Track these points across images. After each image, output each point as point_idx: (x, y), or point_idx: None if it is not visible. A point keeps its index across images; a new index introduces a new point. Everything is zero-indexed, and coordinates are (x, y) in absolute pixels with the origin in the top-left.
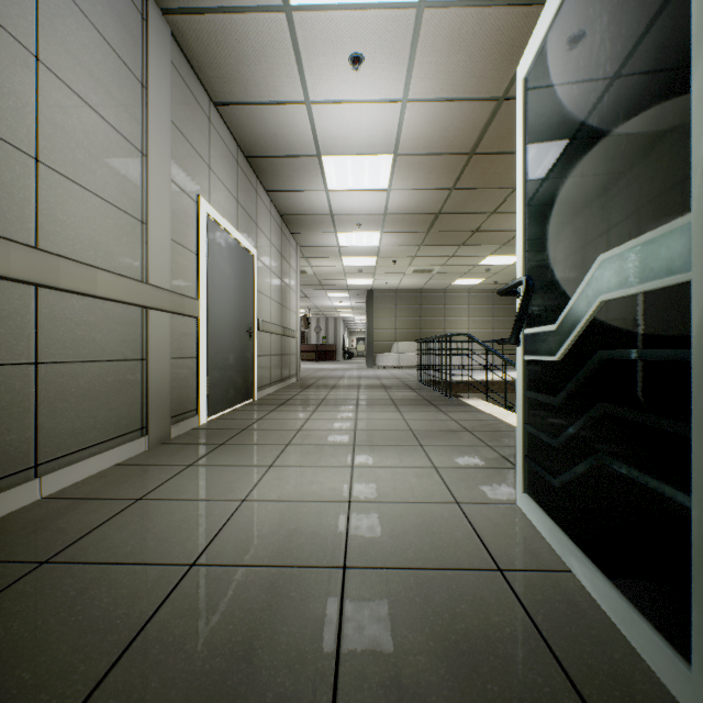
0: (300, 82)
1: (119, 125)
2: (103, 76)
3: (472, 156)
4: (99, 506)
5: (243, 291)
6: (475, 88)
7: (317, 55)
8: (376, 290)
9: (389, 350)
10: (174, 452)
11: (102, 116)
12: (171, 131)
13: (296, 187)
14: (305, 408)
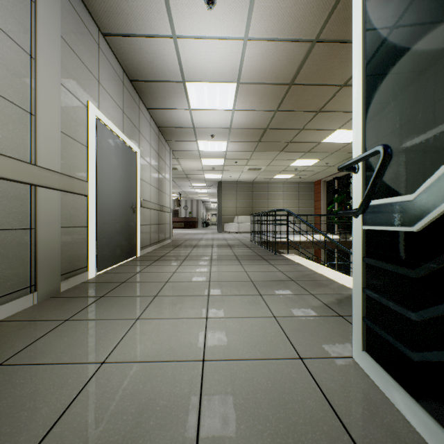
0: (168, 19)
1: (4, 26)
2: None
3: (291, 86)
4: None
5: (128, 178)
6: (296, 31)
7: None
8: (223, 182)
9: (232, 221)
10: (57, 305)
11: None
12: (62, 45)
13: (168, 106)
14: (174, 262)
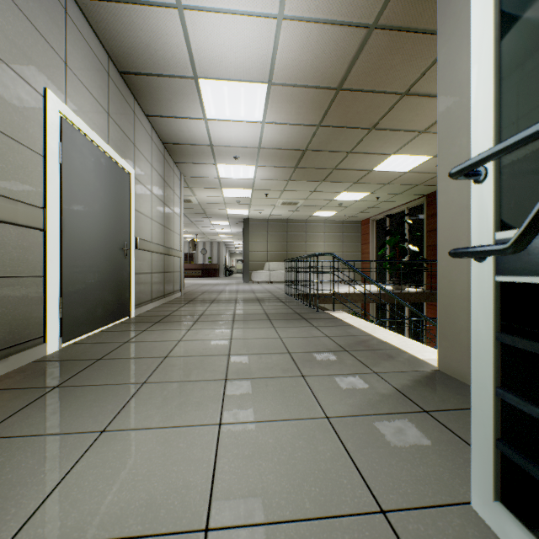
0: None
1: None
2: None
3: (339, 92)
4: None
5: (116, 208)
6: (349, 9)
7: None
8: (251, 219)
9: (262, 269)
10: None
11: None
12: None
13: (175, 113)
14: (181, 325)
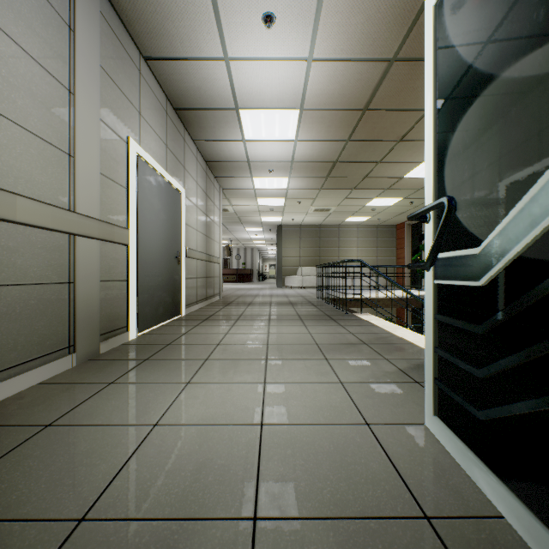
0: (219, 39)
1: (43, 61)
2: (25, 10)
3: (365, 112)
4: (3, 436)
5: (171, 223)
6: (370, 49)
7: (234, 13)
8: (284, 225)
9: (295, 274)
10: (99, 368)
11: (24, 49)
12: (101, 75)
13: (218, 137)
14: (225, 323)
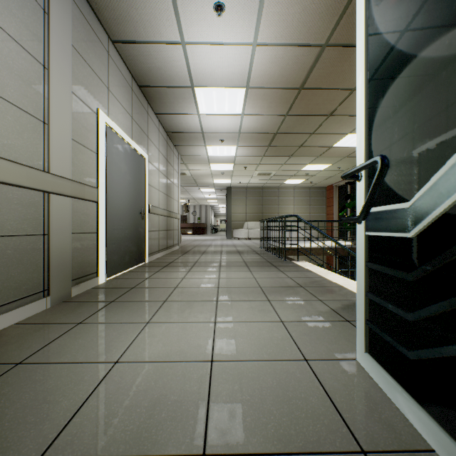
0: (177, 26)
1: (19, 38)
2: None
3: (301, 90)
4: None
5: (136, 184)
6: (305, 36)
7: (189, 2)
8: (233, 187)
9: (242, 227)
10: (70, 309)
11: (1, 27)
12: (73, 54)
13: (176, 111)
14: (182, 269)
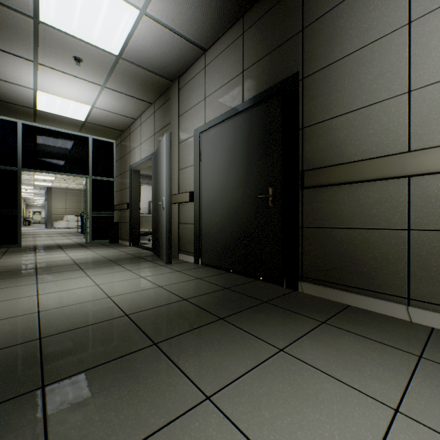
0: None
1: None
2: None
3: None
4: None
5: None
6: None
7: None
8: (54, 187)
9: (62, 219)
10: None
11: None
12: None
13: None
14: (30, 238)
